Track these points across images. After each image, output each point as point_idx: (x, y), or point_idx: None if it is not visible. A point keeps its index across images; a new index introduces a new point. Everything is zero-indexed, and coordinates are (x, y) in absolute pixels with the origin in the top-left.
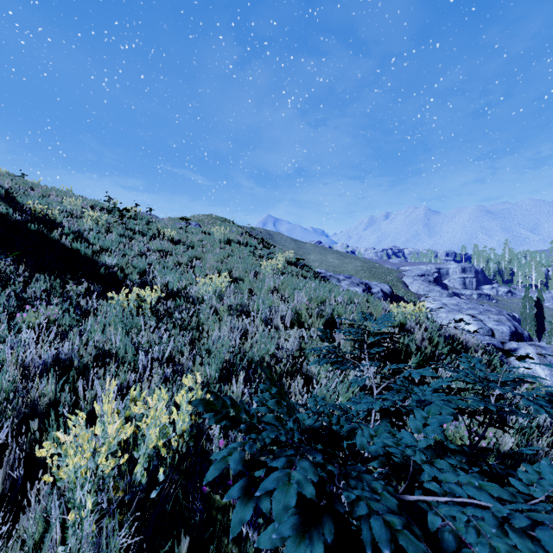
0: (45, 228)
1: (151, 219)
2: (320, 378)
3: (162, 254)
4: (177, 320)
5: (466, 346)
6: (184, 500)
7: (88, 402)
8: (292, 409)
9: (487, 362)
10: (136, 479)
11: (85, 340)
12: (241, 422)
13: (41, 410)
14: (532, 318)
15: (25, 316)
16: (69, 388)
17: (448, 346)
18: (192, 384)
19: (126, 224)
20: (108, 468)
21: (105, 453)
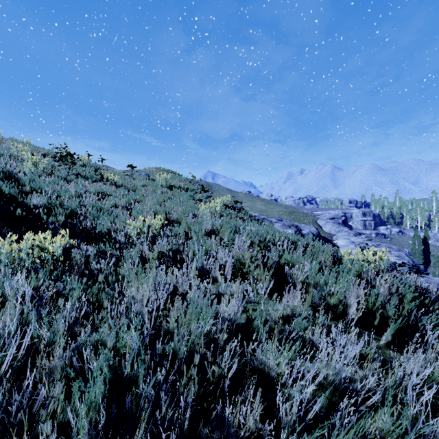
0: None
1: (100, 166)
2: (282, 372)
3: (102, 197)
4: (95, 272)
5: (427, 297)
6: None
7: None
8: None
9: None
10: None
11: None
12: None
13: None
14: (420, 253)
15: None
16: None
17: (415, 300)
18: None
19: (74, 170)
20: None
21: None
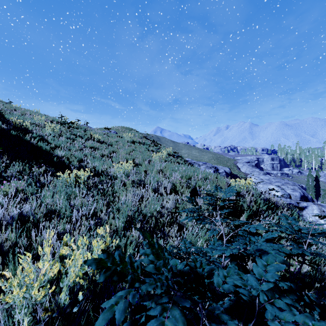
0: (21, 133)
1: (87, 128)
2: (188, 225)
3: (93, 149)
4: (100, 190)
5: (276, 205)
6: (96, 313)
7: (38, 243)
8: (166, 265)
9: (290, 215)
10: (61, 302)
11: (39, 203)
12: (127, 275)
13: (6, 250)
14: (313, 187)
15: (2, 188)
16: (27, 234)
17: (266, 205)
18: (103, 234)
19: (72, 131)
20: (40, 296)
21: (38, 286)
